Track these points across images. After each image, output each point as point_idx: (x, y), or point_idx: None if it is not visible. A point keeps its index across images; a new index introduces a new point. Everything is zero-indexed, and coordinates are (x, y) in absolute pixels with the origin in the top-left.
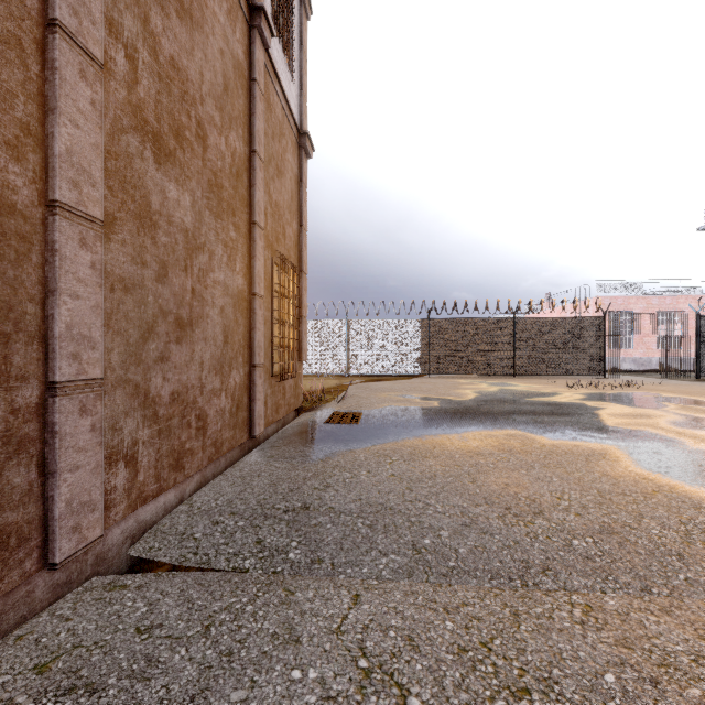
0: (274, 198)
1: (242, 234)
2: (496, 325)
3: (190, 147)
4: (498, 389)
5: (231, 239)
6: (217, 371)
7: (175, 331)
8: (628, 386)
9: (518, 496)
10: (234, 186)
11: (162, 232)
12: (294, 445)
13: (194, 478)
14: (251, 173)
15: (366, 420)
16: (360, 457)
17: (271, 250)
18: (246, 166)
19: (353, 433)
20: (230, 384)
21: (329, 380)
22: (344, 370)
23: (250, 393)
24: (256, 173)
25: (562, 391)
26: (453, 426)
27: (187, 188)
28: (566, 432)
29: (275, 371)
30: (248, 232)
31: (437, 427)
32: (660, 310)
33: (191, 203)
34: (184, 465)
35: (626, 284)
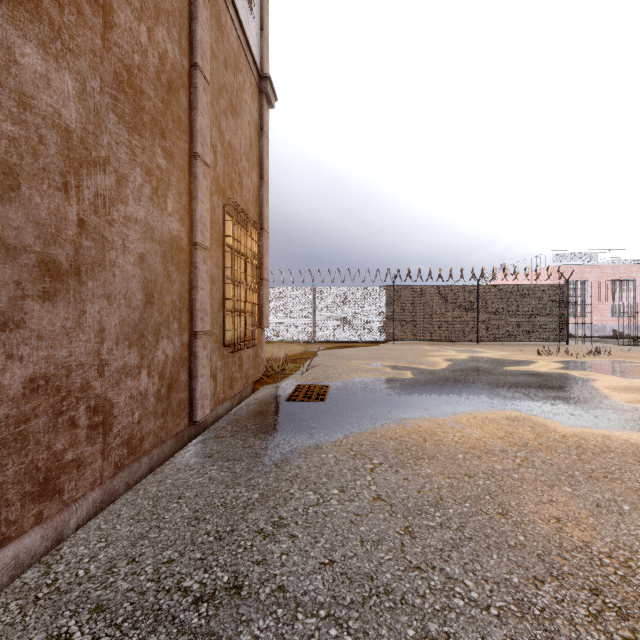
0: (227, 138)
1: (178, 165)
2: (460, 292)
3: (74, 6)
4: (468, 356)
5: (159, 167)
6: (132, 342)
7: (39, 280)
8: (598, 353)
9: (593, 552)
10: (163, 99)
11: (4, 116)
12: (244, 435)
13: (87, 499)
14: (192, 92)
15: (334, 396)
16: (329, 459)
17: (223, 197)
18: (184, 82)
19: (319, 416)
20: (157, 359)
21: (296, 347)
22: (310, 337)
23: (191, 368)
24: (197, 92)
25: (535, 359)
26: (437, 405)
27: (69, 67)
28: (577, 414)
29: (229, 340)
30: (187, 167)
31: (420, 407)
32: (614, 278)
33: (77, 91)
34: (61, 486)
35: (581, 254)
